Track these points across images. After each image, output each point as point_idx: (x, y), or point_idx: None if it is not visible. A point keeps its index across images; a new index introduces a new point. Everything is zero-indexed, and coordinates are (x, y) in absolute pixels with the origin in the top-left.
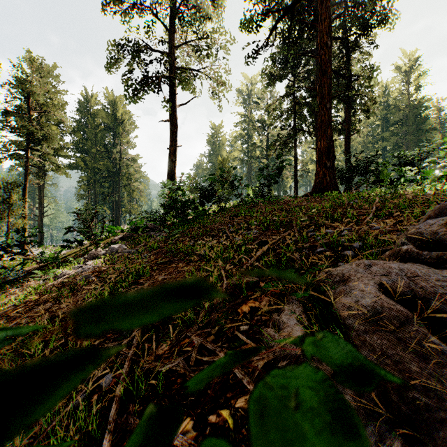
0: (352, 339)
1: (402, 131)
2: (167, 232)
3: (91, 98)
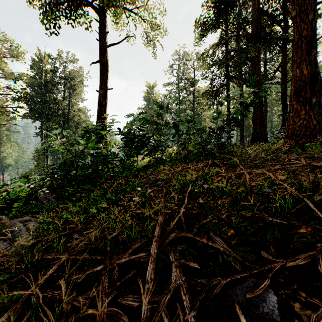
0: None
1: None
2: None
3: (44, 57)
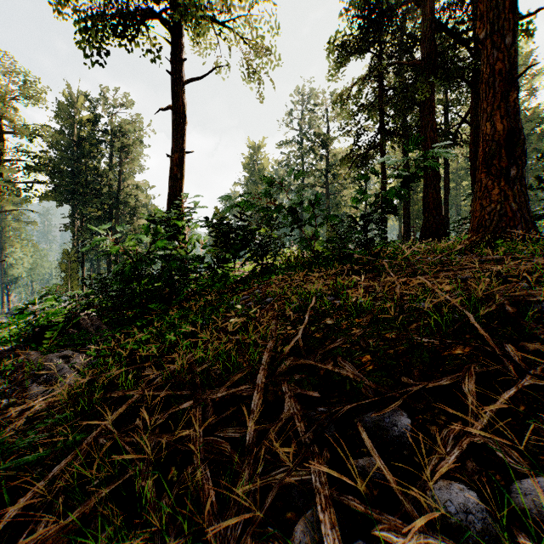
0: None
1: None
2: None
3: (77, 99)
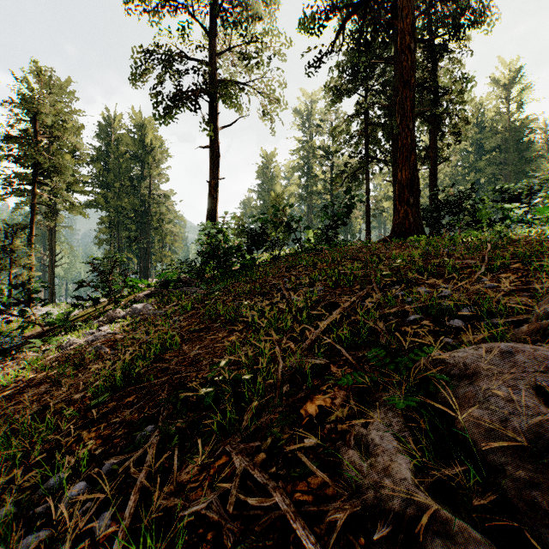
0: (505, 494)
1: (500, 160)
2: (204, 289)
3: (113, 120)
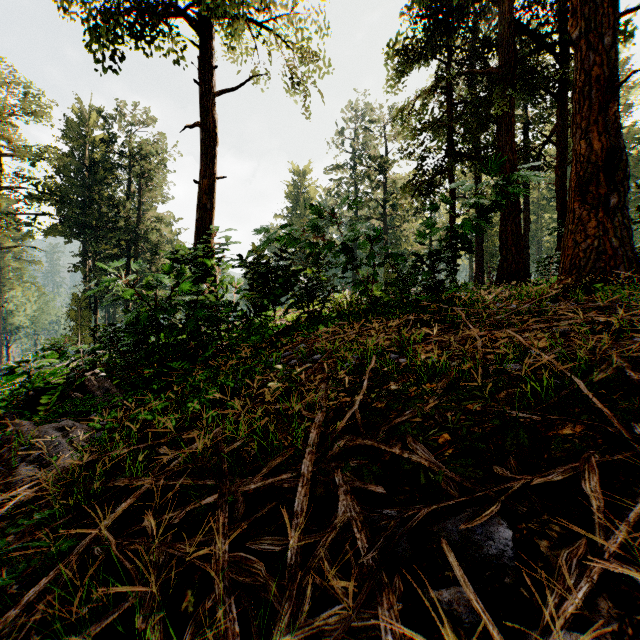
0: None
1: None
2: None
3: (89, 115)
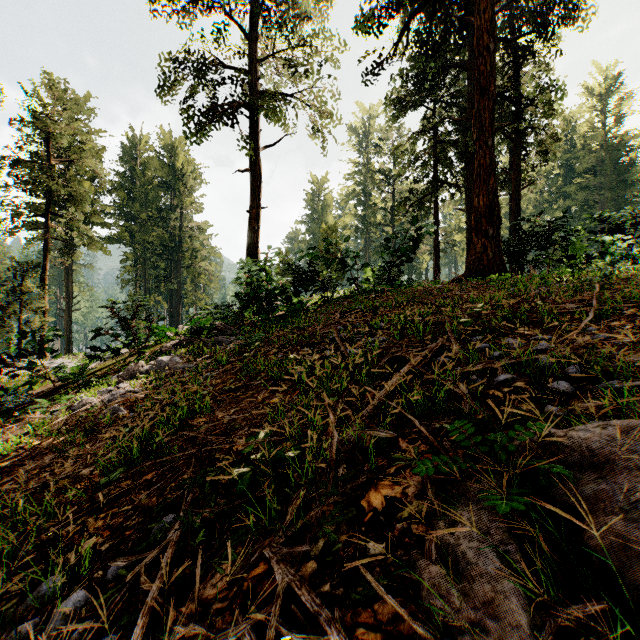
0: None
1: (595, 184)
2: (242, 338)
3: (139, 141)
